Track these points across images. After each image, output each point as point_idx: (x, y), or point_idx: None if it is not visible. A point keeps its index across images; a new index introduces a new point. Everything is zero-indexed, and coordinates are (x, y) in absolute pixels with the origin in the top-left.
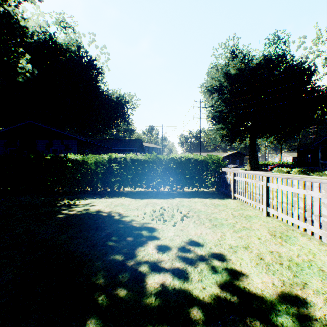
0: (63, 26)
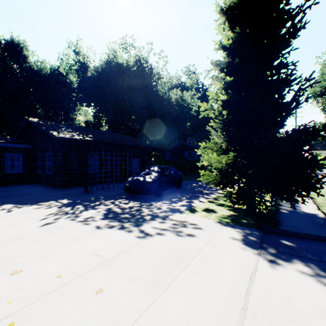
0: (188, 75)
